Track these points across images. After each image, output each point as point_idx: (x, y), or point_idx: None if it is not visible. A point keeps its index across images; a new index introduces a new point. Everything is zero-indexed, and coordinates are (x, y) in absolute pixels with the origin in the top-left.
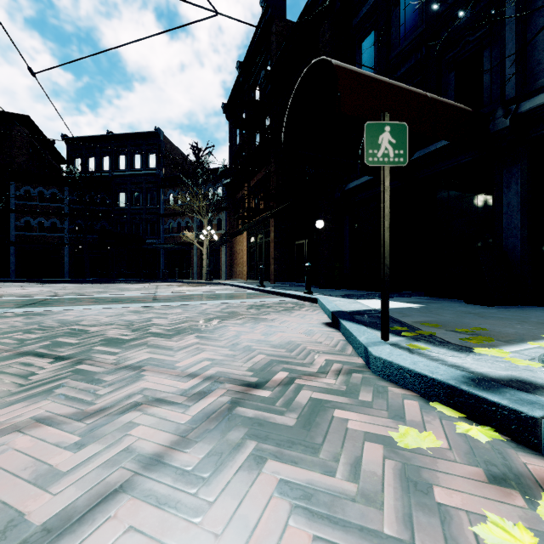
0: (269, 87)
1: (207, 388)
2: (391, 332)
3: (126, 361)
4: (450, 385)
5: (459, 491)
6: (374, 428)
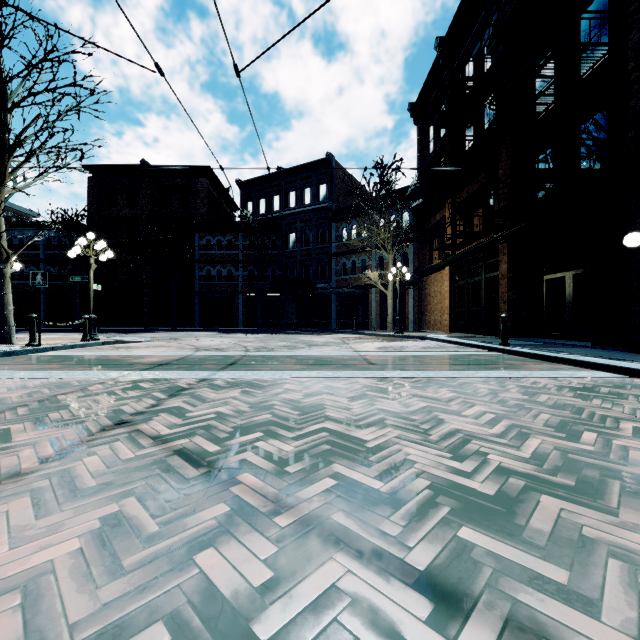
0: (500, 49)
1: None
2: None
3: None
4: None
5: None
6: None
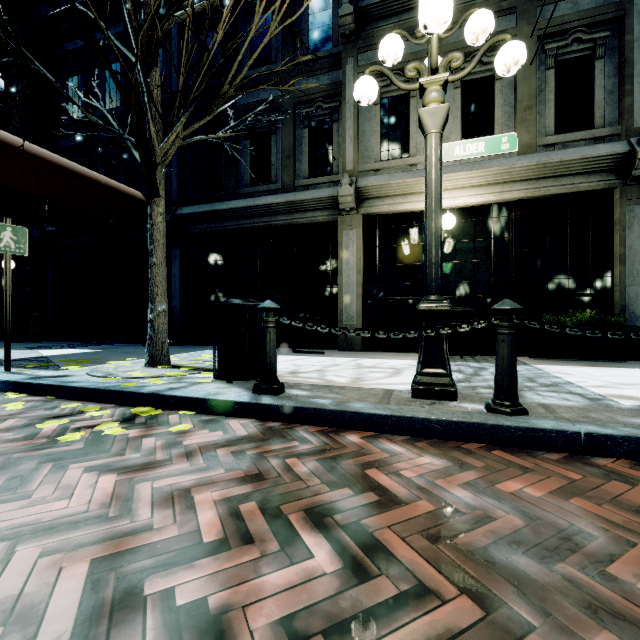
0: None
1: None
2: (24, 367)
3: None
4: (15, 381)
5: None
6: None
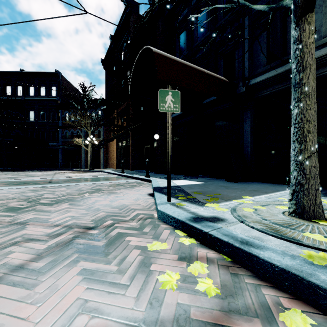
0: (129, 53)
1: (63, 231)
2: (176, 197)
3: (17, 220)
4: (183, 221)
5: (163, 265)
6: (141, 243)
